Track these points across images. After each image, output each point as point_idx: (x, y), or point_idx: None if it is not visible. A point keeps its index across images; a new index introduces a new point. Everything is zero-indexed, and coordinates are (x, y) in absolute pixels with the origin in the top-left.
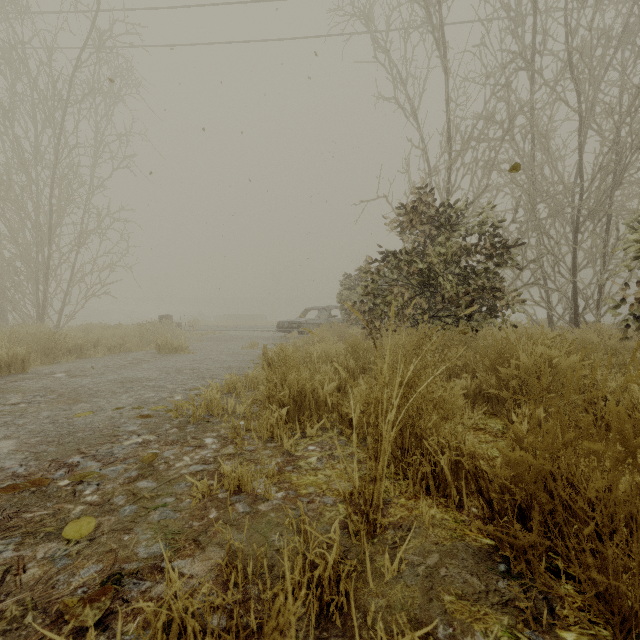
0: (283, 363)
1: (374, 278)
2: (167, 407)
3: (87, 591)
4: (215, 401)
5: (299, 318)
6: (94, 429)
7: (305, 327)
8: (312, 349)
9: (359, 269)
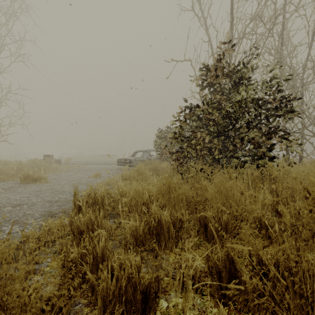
0: None
1: (181, 125)
2: None
3: None
4: None
5: (131, 157)
6: None
7: (134, 162)
8: (125, 189)
9: (167, 126)
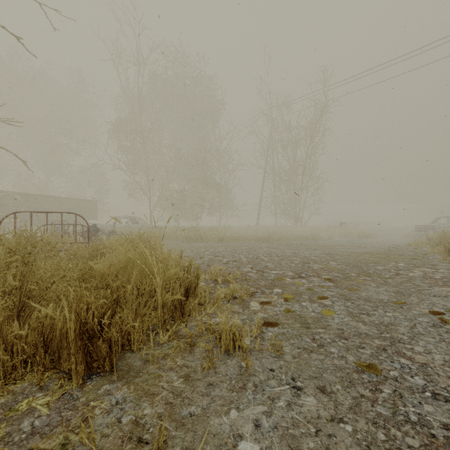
0: (443, 235)
1: None
2: (401, 246)
3: (424, 252)
4: (419, 244)
5: (432, 223)
6: (390, 246)
7: (437, 228)
8: None
9: None
